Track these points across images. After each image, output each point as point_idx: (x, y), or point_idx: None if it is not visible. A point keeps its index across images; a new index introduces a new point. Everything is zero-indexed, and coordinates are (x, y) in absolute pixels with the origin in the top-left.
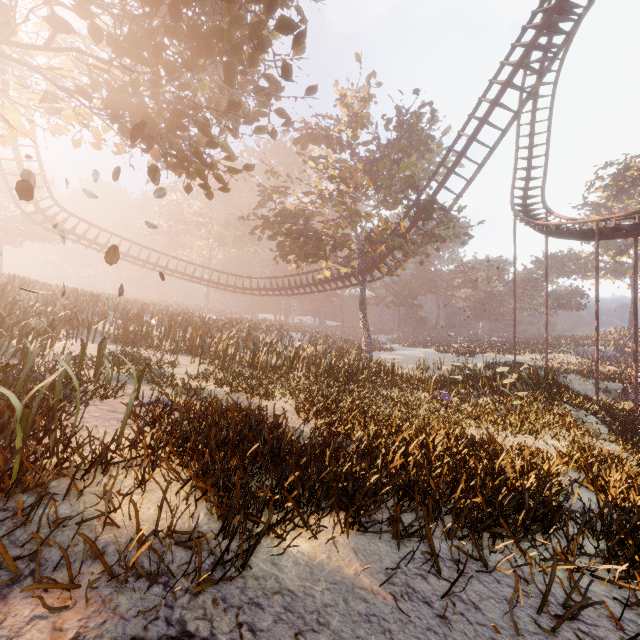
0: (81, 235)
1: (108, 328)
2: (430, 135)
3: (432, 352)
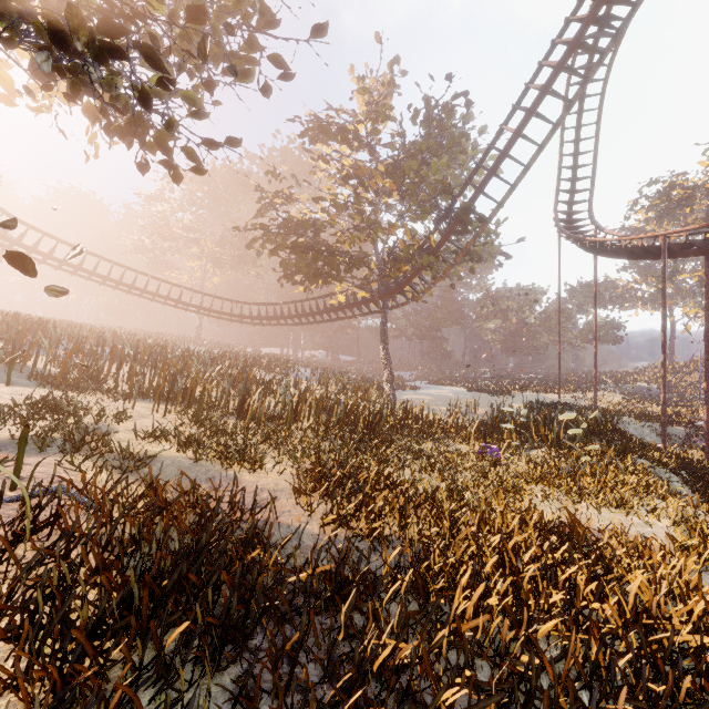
0: (31, 247)
1: (44, 364)
2: (464, 133)
3: (462, 391)
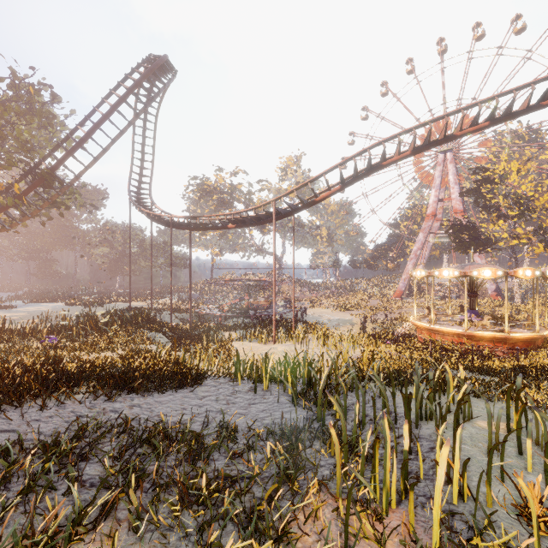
0: None
1: None
2: (52, 112)
3: (62, 306)
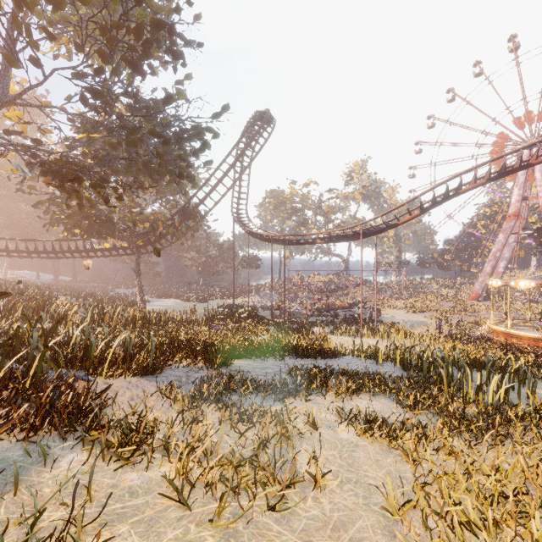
0: None
1: None
2: None
3: (179, 301)
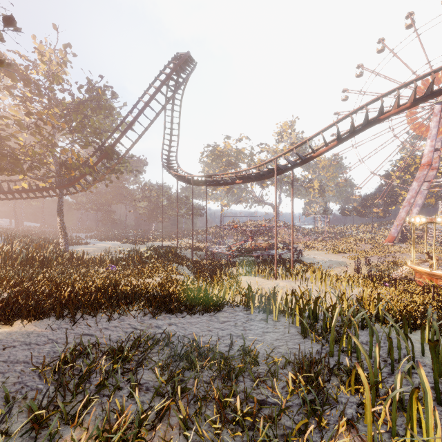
0: None
1: None
2: (112, 106)
3: (118, 243)
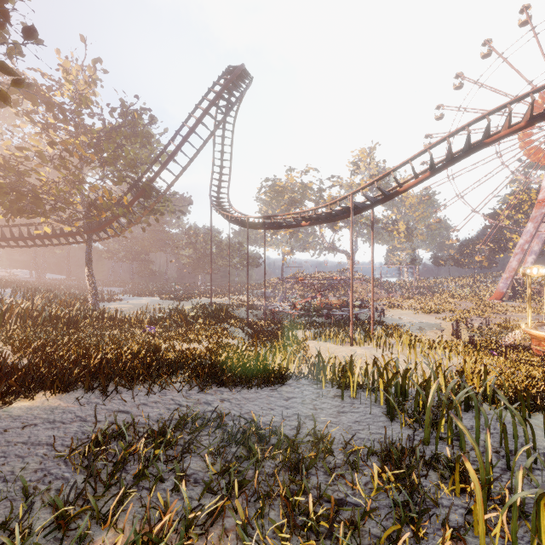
0: None
1: None
2: (150, 132)
3: (157, 300)
